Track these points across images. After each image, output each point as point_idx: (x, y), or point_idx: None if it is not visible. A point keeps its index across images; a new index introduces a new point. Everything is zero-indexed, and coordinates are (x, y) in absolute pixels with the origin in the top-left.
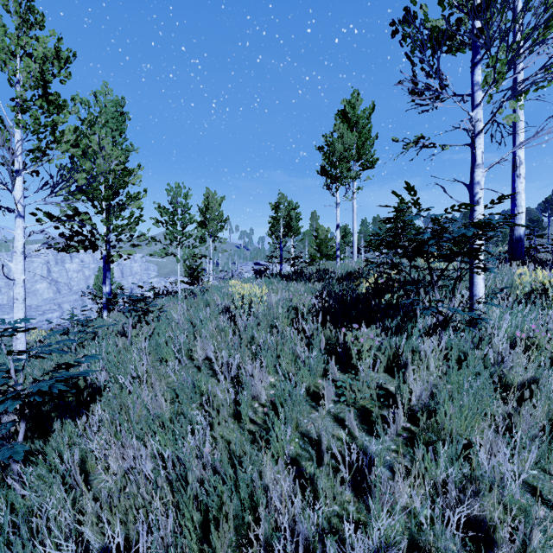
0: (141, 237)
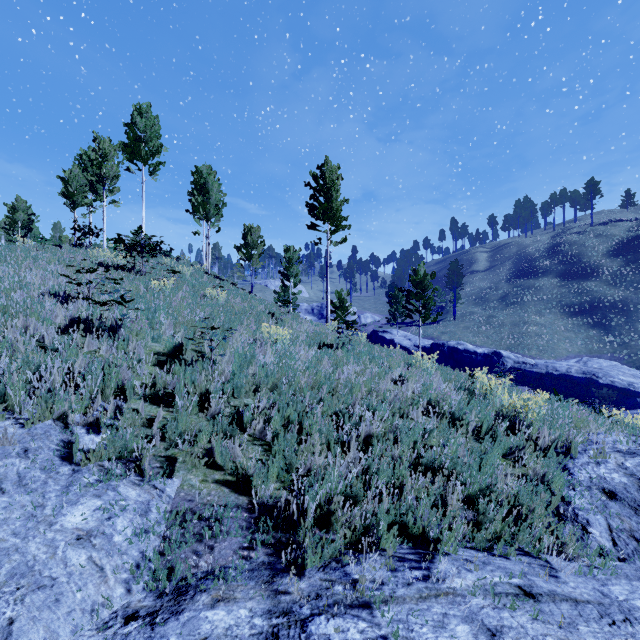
0: None
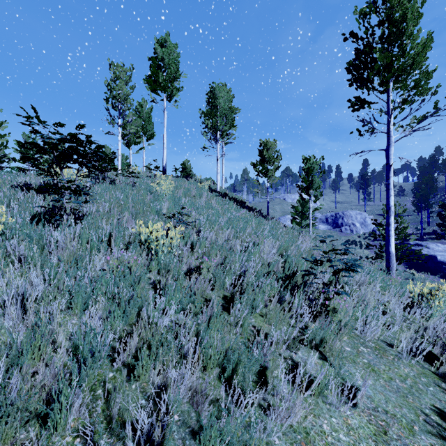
0: (6, 157)
